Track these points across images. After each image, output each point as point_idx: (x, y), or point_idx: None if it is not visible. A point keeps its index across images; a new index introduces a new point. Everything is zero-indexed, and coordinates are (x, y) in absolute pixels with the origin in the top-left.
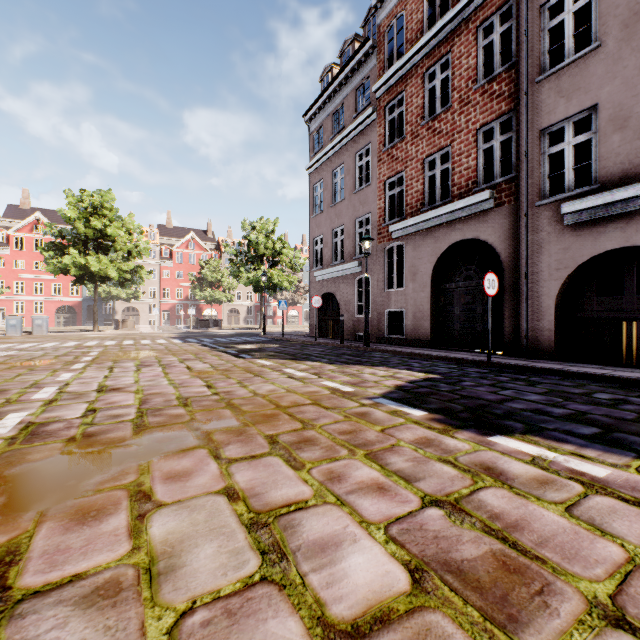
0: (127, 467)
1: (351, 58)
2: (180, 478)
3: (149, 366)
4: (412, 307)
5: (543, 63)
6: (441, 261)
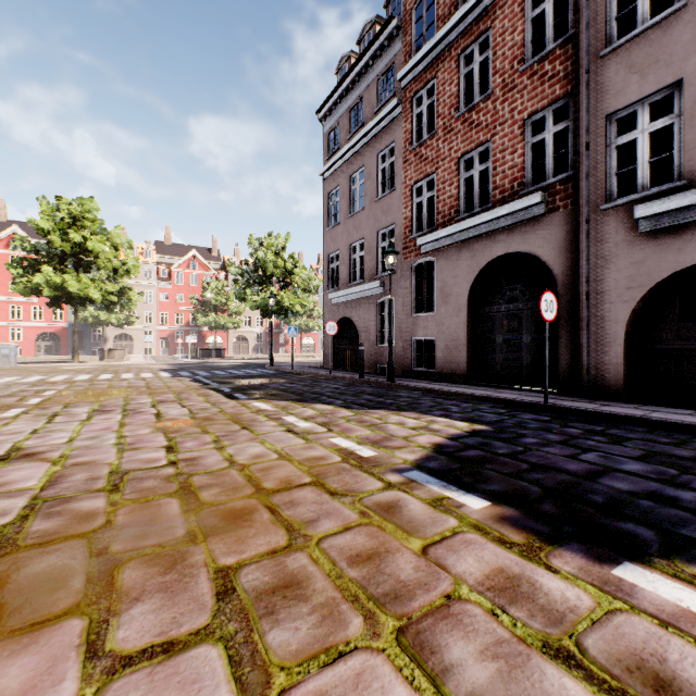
0: None
1: (372, 42)
2: None
3: (107, 412)
4: (444, 335)
5: (609, 33)
6: (479, 280)
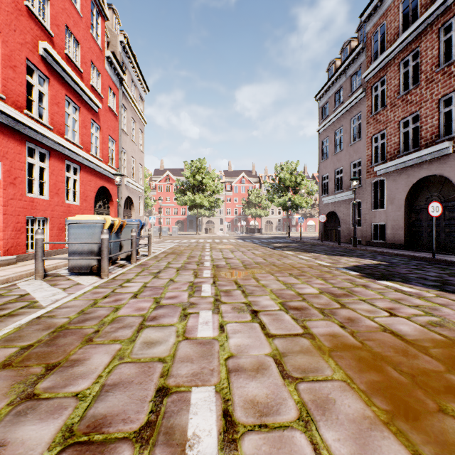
0: (249, 274)
1: (347, 58)
2: (264, 277)
3: (235, 251)
4: (391, 221)
5: None
6: (413, 190)
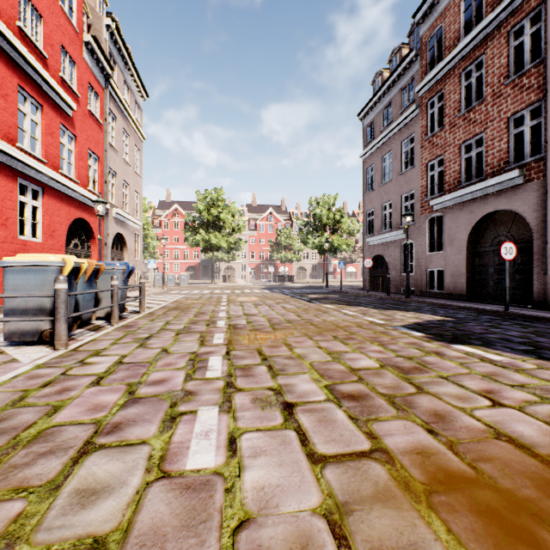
0: (278, 338)
1: (397, 67)
2: (299, 342)
3: (260, 305)
4: (450, 267)
5: None
6: (476, 228)
